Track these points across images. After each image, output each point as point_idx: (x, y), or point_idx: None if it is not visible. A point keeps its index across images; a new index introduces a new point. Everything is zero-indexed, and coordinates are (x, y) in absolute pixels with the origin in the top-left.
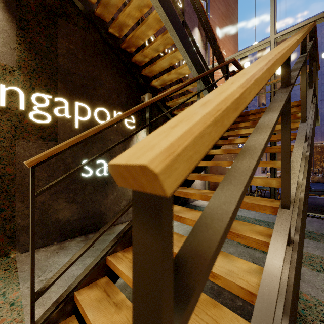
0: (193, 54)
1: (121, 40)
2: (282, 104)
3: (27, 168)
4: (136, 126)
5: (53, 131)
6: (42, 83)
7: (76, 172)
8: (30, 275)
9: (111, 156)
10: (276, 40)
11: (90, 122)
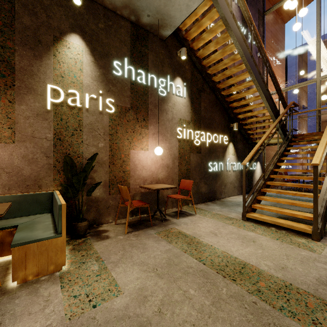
0: (271, 105)
1: (225, 96)
2: (326, 150)
3: (193, 166)
4: (228, 142)
5: (200, 148)
6: (197, 126)
7: (207, 168)
8: (244, 196)
9: (218, 160)
10: (321, 80)
11: (211, 142)
